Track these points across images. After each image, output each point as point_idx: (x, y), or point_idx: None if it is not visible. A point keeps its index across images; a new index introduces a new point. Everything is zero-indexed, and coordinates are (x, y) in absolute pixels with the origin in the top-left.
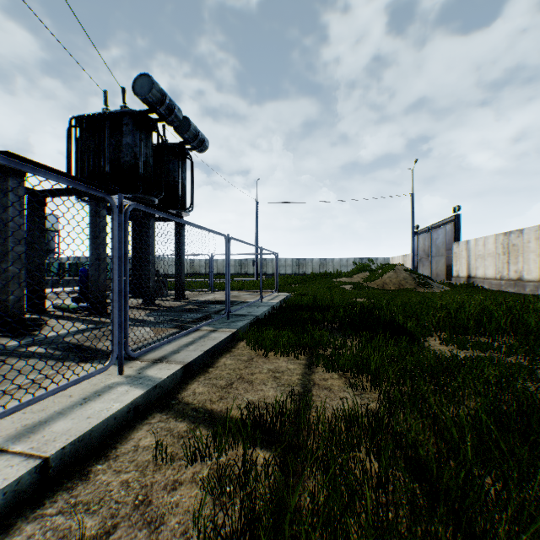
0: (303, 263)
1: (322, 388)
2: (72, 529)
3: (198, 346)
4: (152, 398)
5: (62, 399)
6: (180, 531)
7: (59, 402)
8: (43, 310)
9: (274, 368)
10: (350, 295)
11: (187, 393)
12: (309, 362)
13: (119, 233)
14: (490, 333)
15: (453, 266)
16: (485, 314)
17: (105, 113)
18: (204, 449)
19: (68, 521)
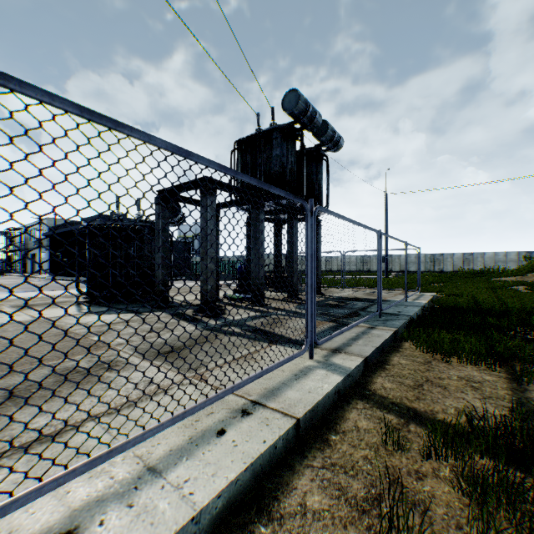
0: (439, 259)
1: None
2: (342, 485)
3: (366, 341)
4: (346, 385)
5: (277, 372)
6: (454, 524)
7: (277, 374)
8: (217, 299)
9: (464, 376)
10: (528, 299)
11: (377, 386)
12: (510, 376)
13: (310, 234)
14: None
15: None
16: None
17: (260, 132)
18: (439, 447)
19: (335, 477)
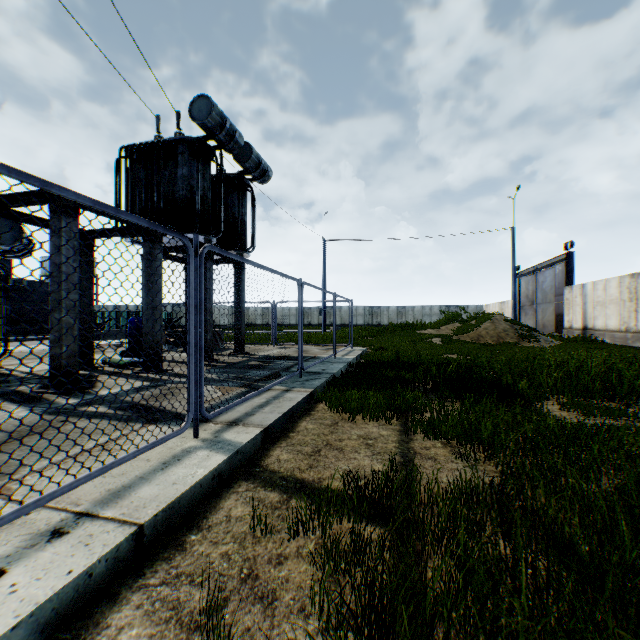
0: (377, 312)
1: (426, 458)
2: (181, 600)
3: (274, 407)
4: (234, 465)
5: (139, 463)
6: (297, 608)
7: (137, 466)
8: (91, 366)
9: (364, 434)
10: (439, 350)
11: (271, 460)
12: (404, 428)
13: (194, 279)
14: (622, 397)
15: (564, 315)
16: (613, 374)
17: (159, 141)
18: (307, 521)
19: (174, 593)
